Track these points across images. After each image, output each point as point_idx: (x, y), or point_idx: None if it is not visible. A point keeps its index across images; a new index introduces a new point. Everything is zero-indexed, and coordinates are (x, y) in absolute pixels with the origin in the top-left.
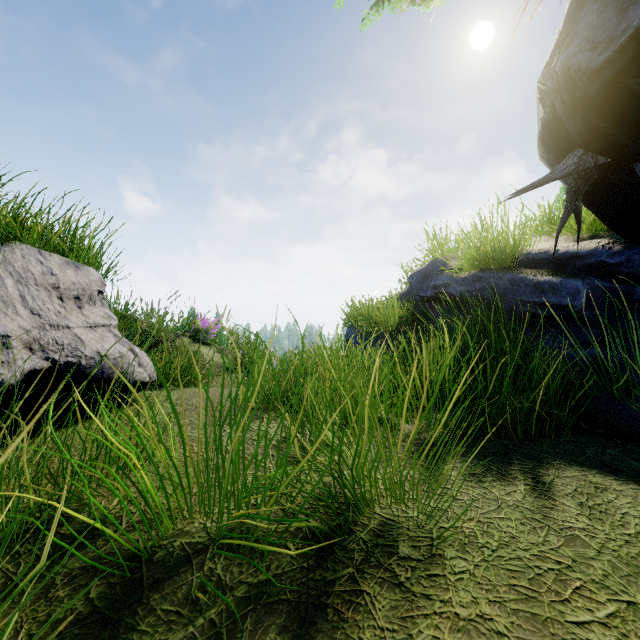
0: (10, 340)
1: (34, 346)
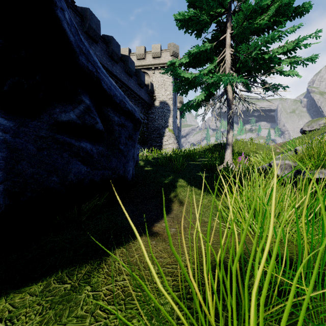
0: None
1: None
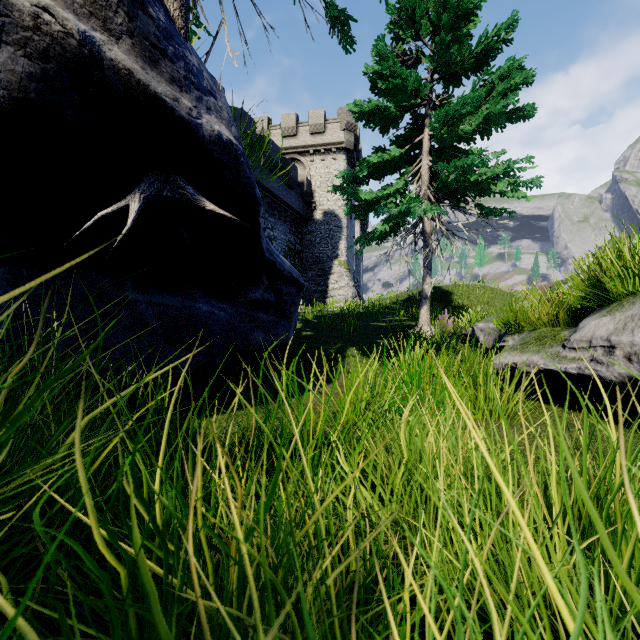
0: (615, 350)
1: (633, 358)
